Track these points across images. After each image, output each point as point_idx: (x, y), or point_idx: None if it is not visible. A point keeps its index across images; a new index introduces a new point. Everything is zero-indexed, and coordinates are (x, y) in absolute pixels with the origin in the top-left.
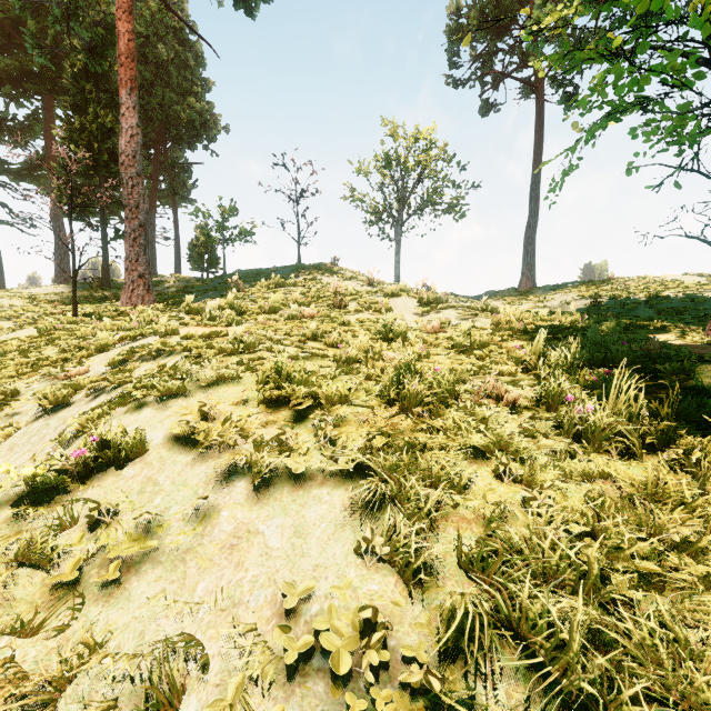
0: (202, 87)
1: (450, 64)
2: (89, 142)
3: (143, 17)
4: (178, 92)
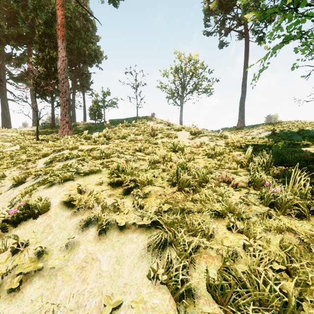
0: (95, 39)
1: (205, 25)
2: (46, 64)
3: (70, 9)
4: (84, 42)
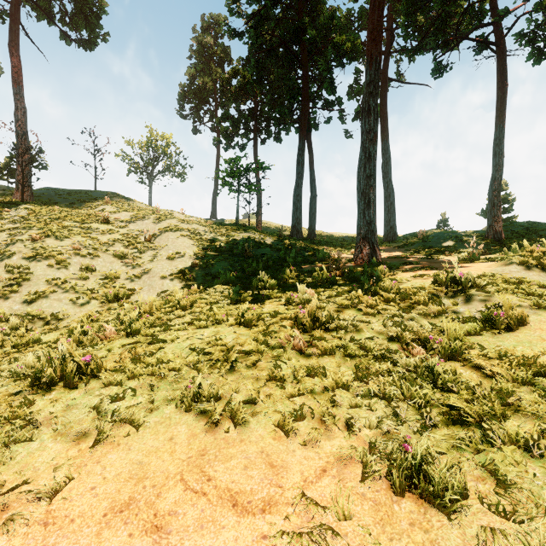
0: None
1: (180, 108)
2: None
3: None
4: None
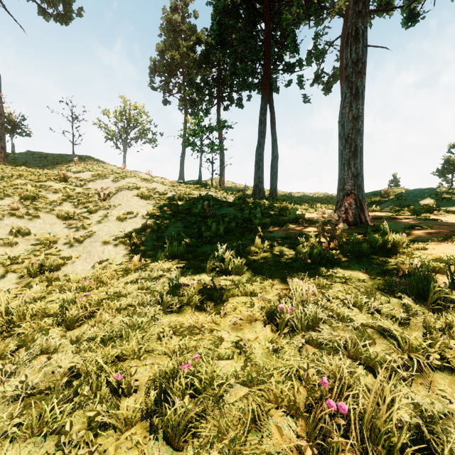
0: None
1: (151, 80)
2: None
3: None
4: None
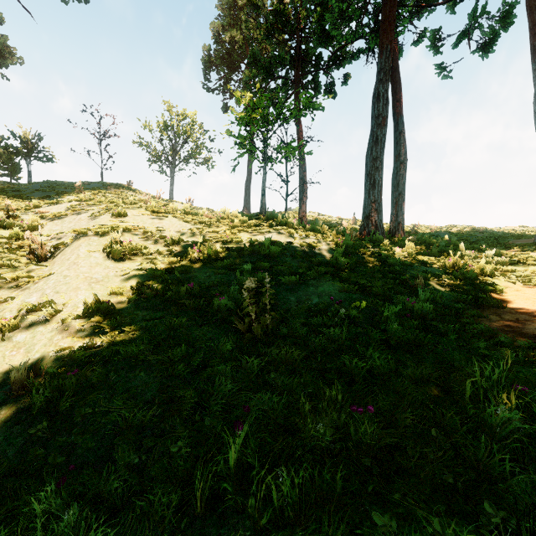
0: None
1: (205, 78)
2: None
3: None
4: None
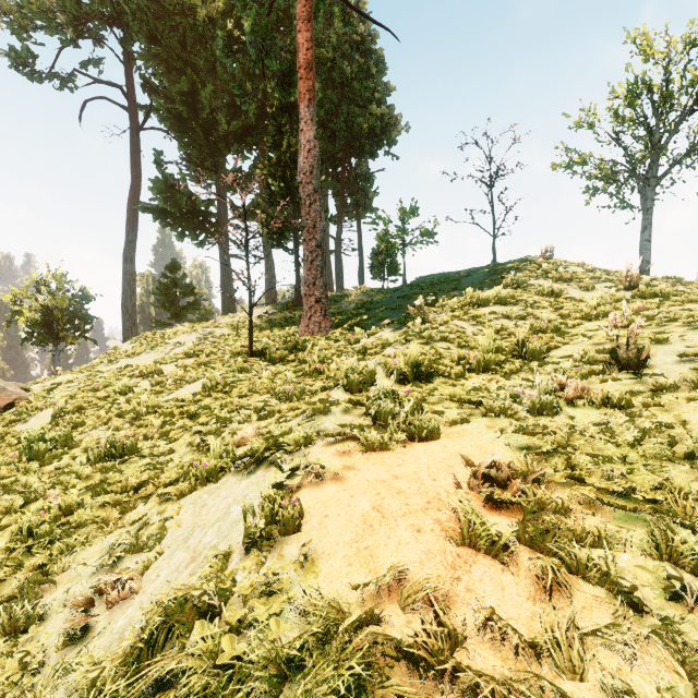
0: (383, 92)
1: None
2: (283, 173)
3: (331, 43)
4: (360, 105)
